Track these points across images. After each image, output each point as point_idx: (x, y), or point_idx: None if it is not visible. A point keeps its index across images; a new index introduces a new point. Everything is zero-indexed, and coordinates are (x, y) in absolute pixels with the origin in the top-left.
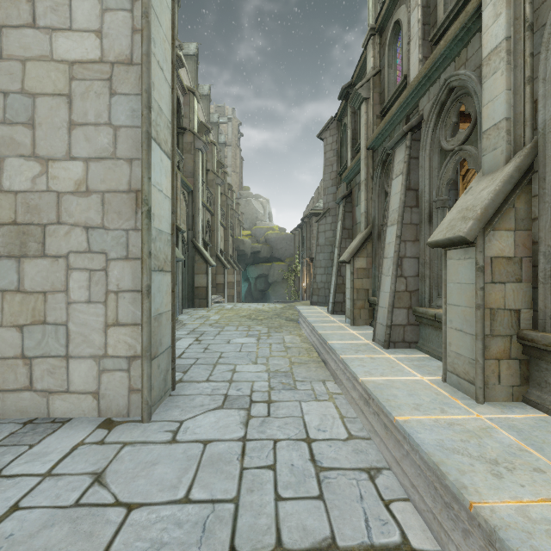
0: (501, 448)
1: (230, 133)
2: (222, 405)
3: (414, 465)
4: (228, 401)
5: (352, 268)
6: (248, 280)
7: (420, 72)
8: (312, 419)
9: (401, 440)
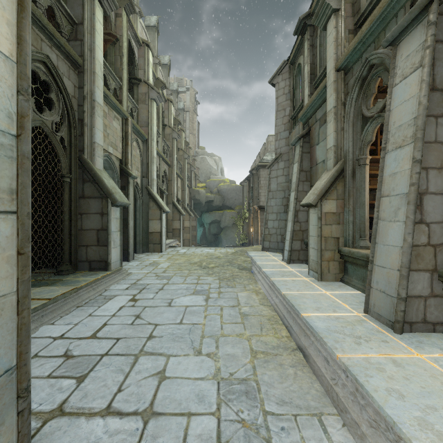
0: None
1: (188, 101)
2: None
3: None
4: None
5: (319, 212)
6: (203, 225)
7: None
8: None
9: None
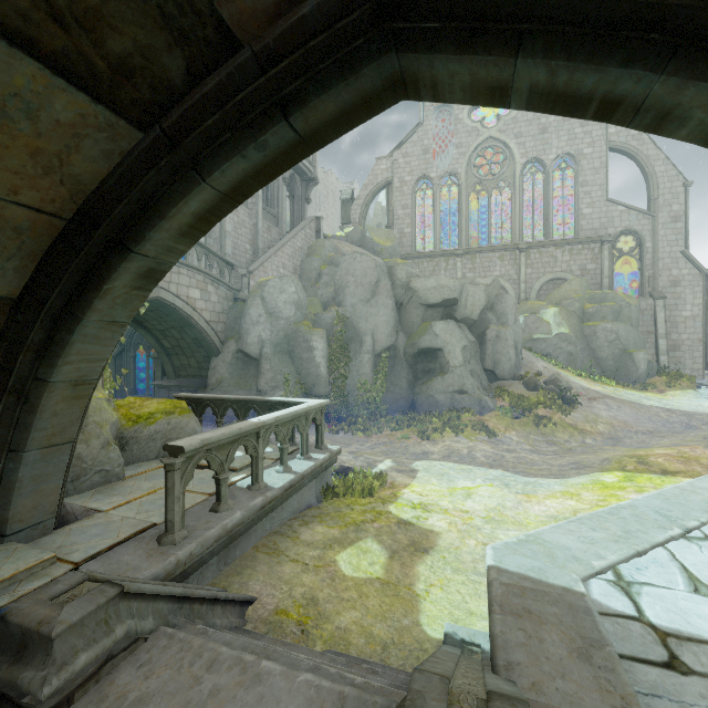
0: None
1: None
2: None
3: None
4: None
5: None
6: None
7: None
8: None
9: None
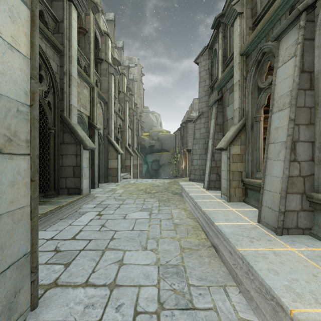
0: None
1: (136, 73)
2: None
3: None
4: None
5: (228, 154)
6: (147, 163)
7: None
8: None
9: None
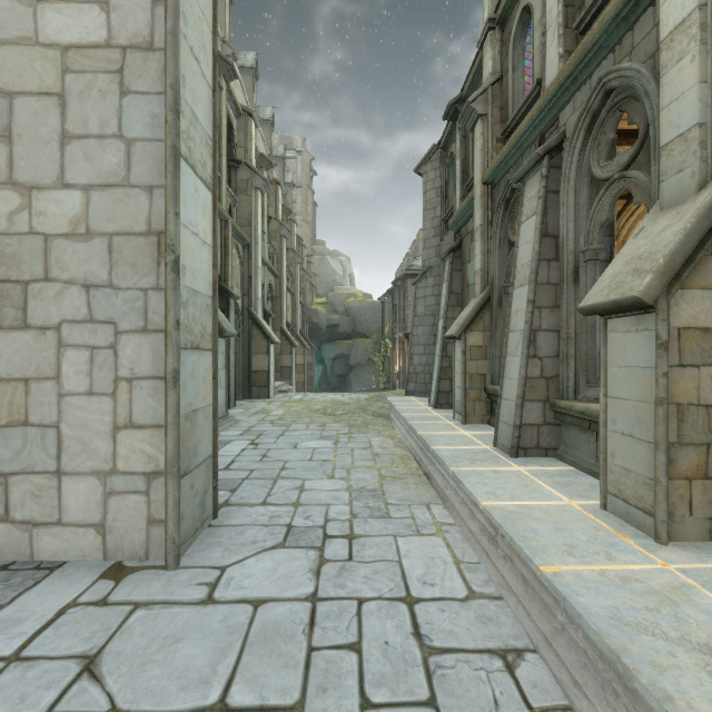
0: (711, 624)
1: (299, 171)
2: (283, 541)
3: (575, 648)
4: (292, 536)
5: (463, 345)
6: (323, 362)
7: (562, 71)
8: (414, 565)
9: (551, 604)
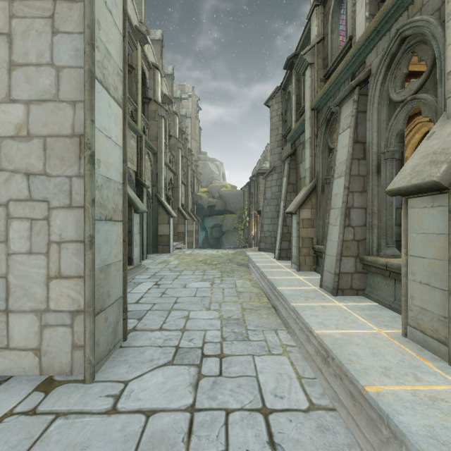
0: None
1: (190, 107)
2: (172, 359)
3: None
4: (179, 355)
5: (298, 218)
6: (205, 229)
7: (369, 27)
8: (267, 380)
9: (376, 419)
